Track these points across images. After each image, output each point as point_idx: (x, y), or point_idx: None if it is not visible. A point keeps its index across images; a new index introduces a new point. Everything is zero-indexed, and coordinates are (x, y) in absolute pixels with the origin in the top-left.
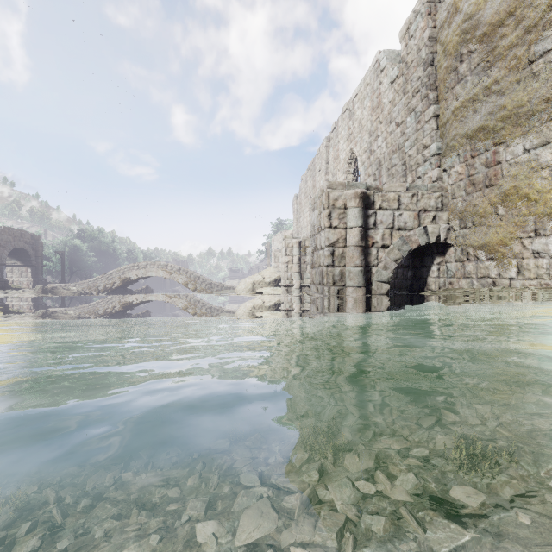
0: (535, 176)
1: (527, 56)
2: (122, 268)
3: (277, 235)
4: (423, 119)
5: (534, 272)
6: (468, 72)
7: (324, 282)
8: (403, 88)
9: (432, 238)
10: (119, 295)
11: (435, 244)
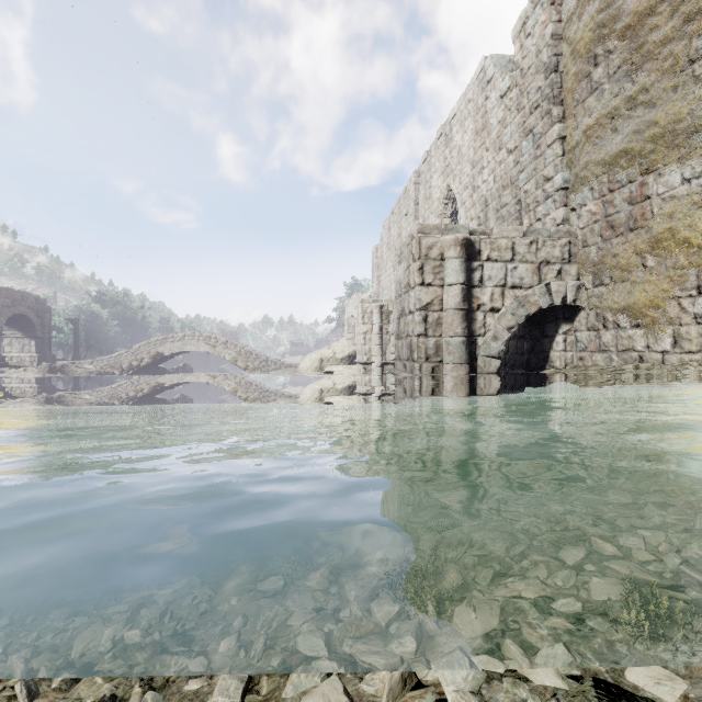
0: (698, 214)
1: (687, 53)
2: (152, 341)
3: (351, 299)
4: (543, 143)
5: (696, 344)
6: (605, 79)
7: (414, 357)
8: (517, 103)
9: (557, 299)
10: (149, 375)
11: (560, 307)
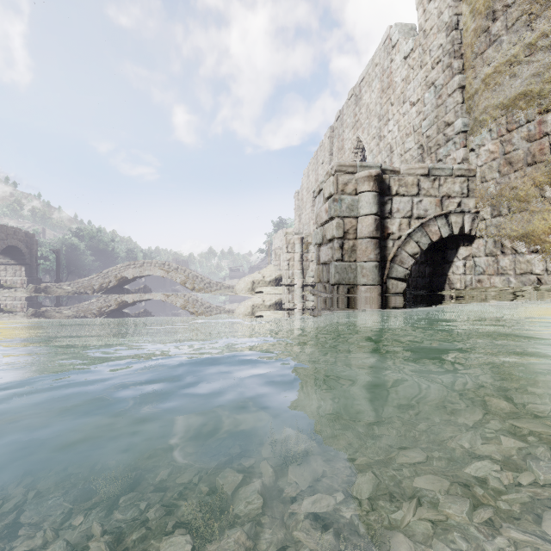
0: None
1: None
2: (117, 267)
3: (278, 233)
4: (444, 93)
5: None
6: (504, 31)
7: (332, 280)
8: (420, 60)
9: (458, 228)
10: (115, 294)
11: (460, 236)
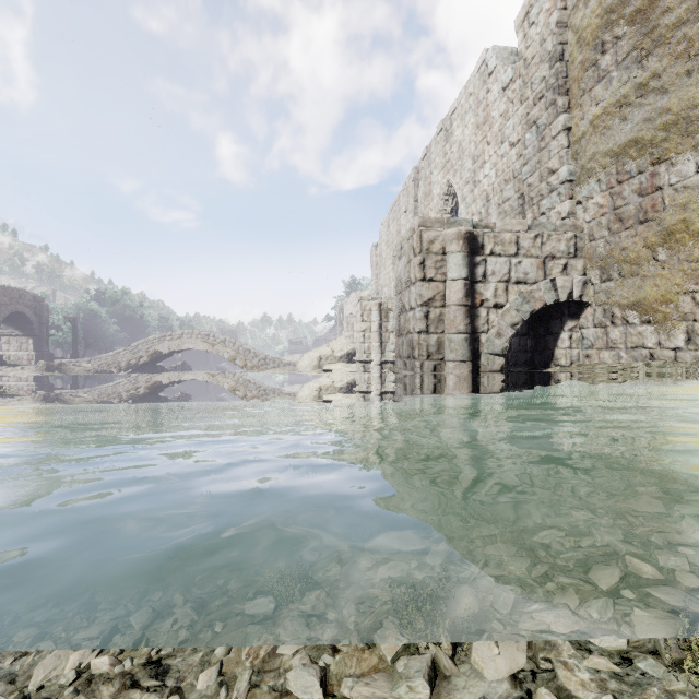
0: None
1: None
2: (150, 339)
3: (350, 297)
4: (548, 134)
5: None
6: (614, 66)
7: (415, 355)
8: (520, 94)
9: (562, 295)
10: (147, 373)
11: (565, 303)
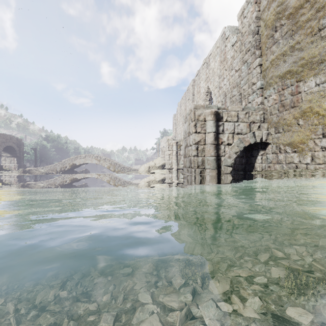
0: (323, 100)
1: (318, 26)
2: (70, 158)
3: (163, 139)
4: (252, 67)
5: (322, 160)
6: (280, 38)
7: (192, 166)
8: (239, 48)
9: (258, 139)
10: (69, 174)
11: (259, 143)
